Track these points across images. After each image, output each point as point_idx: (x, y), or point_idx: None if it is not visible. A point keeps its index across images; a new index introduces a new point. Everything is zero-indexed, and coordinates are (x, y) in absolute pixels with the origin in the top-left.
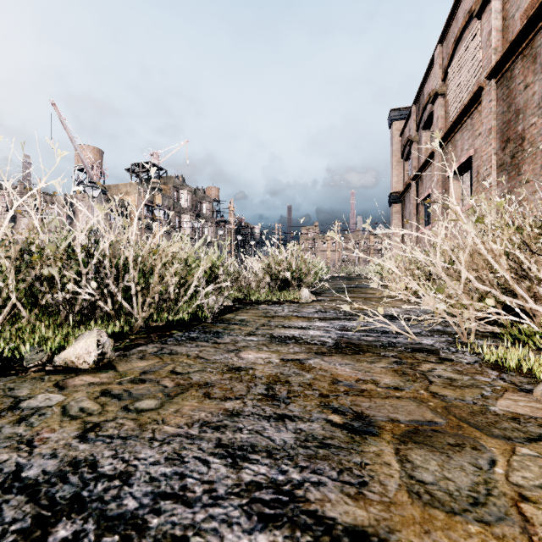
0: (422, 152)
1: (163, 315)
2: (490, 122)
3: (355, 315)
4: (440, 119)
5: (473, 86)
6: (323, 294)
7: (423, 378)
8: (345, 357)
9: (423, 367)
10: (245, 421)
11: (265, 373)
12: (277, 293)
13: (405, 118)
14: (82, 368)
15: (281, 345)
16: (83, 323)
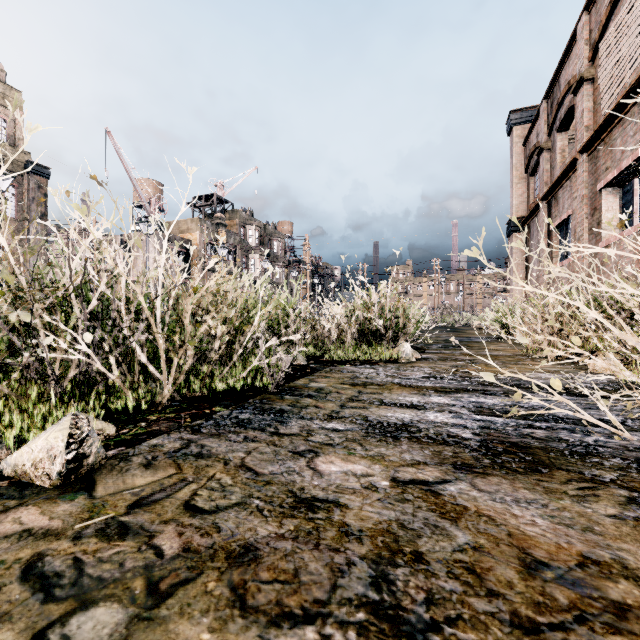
0: (556, 161)
1: (204, 382)
2: None
3: (489, 384)
4: (587, 114)
5: None
6: (427, 350)
7: None
8: (516, 481)
9: None
10: None
11: (366, 519)
12: (366, 348)
13: (530, 121)
14: (38, 486)
15: (386, 444)
16: (77, 395)
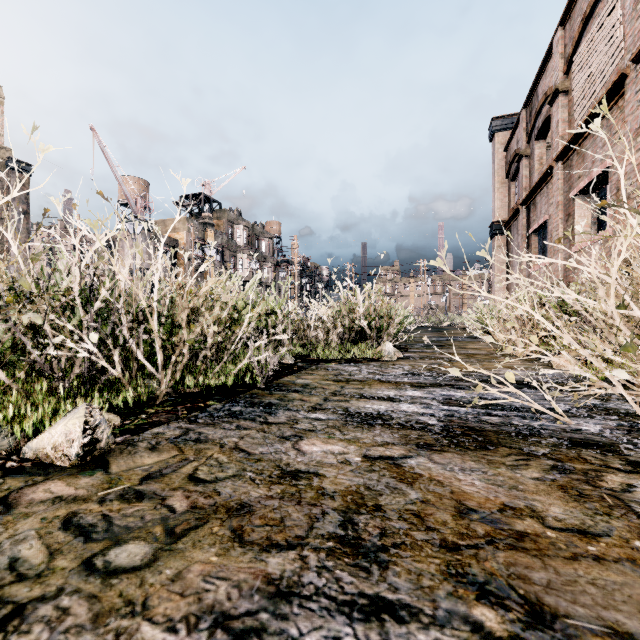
0: (534, 168)
1: (197, 378)
2: (638, 119)
3: (461, 380)
4: (562, 124)
5: (610, 76)
6: (409, 349)
7: (622, 509)
8: (466, 455)
9: (610, 482)
10: (302, 616)
11: (339, 484)
12: (351, 348)
13: (511, 128)
14: (59, 466)
15: (362, 430)
16: (82, 390)
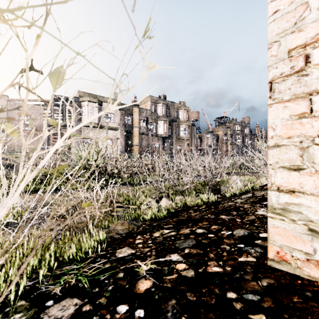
0: None
1: None
2: None
3: None
4: None
5: None
6: None
7: None
8: None
9: None
10: None
11: None
12: None
13: None
14: None
15: None
16: None
